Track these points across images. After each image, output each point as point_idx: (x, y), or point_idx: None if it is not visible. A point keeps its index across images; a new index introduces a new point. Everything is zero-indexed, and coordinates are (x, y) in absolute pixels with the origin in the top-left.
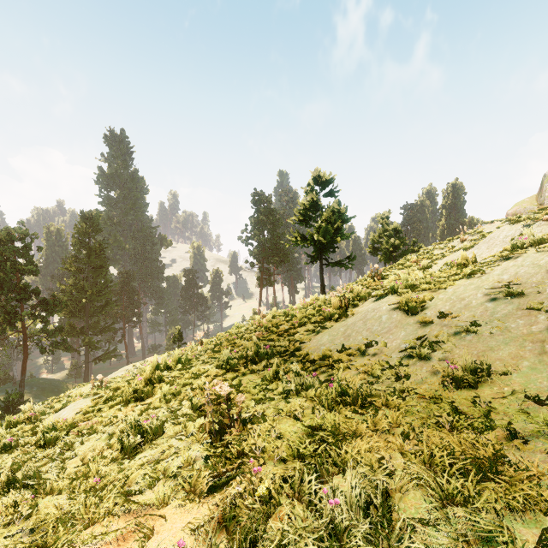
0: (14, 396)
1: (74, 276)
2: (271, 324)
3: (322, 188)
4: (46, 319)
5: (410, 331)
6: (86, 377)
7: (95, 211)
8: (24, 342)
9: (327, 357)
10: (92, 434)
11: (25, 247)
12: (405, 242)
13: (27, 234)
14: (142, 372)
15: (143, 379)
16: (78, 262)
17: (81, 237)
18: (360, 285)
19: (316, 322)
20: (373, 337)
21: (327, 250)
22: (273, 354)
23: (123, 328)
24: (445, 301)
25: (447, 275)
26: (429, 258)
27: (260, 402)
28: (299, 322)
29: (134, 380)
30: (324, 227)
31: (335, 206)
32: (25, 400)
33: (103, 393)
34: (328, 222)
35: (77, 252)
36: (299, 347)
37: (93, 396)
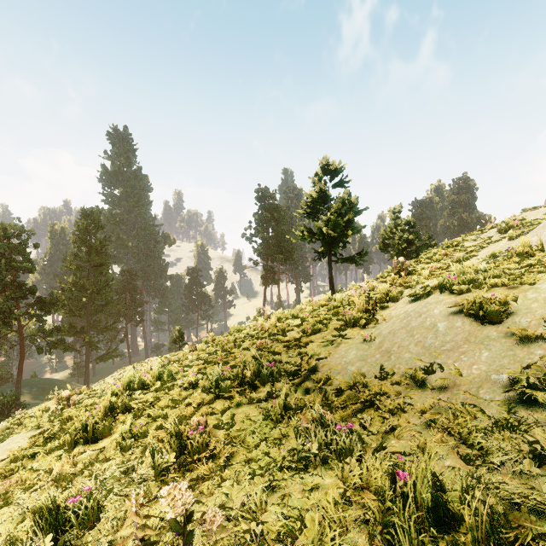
0: (9, 398)
1: (74, 275)
2: (277, 329)
3: (331, 179)
4: (42, 319)
5: (499, 351)
6: (86, 377)
7: (96, 208)
8: (20, 342)
9: (360, 385)
10: (2, 506)
11: (21, 244)
12: (420, 237)
13: (24, 230)
14: (103, 397)
15: (102, 408)
16: (78, 260)
17: (82, 234)
18: (382, 282)
19: (334, 328)
20: (431, 357)
21: (337, 245)
22: (280, 373)
23: (125, 327)
24: (545, 303)
25: (519, 266)
26: (461, 250)
27: (260, 474)
28: (312, 328)
29: (93, 407)
30: (334, 219)
31: (345, 197)
32: (20, 402)
33: (45, 427)
34: (337, 214)
35: (78, 249)
36: (315, 364)
37: (36, 429)
